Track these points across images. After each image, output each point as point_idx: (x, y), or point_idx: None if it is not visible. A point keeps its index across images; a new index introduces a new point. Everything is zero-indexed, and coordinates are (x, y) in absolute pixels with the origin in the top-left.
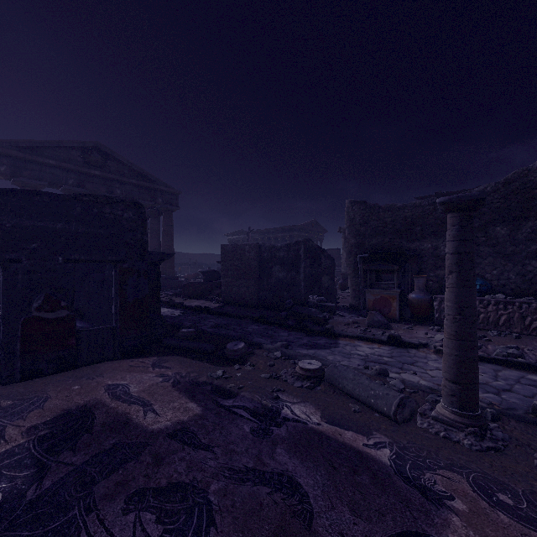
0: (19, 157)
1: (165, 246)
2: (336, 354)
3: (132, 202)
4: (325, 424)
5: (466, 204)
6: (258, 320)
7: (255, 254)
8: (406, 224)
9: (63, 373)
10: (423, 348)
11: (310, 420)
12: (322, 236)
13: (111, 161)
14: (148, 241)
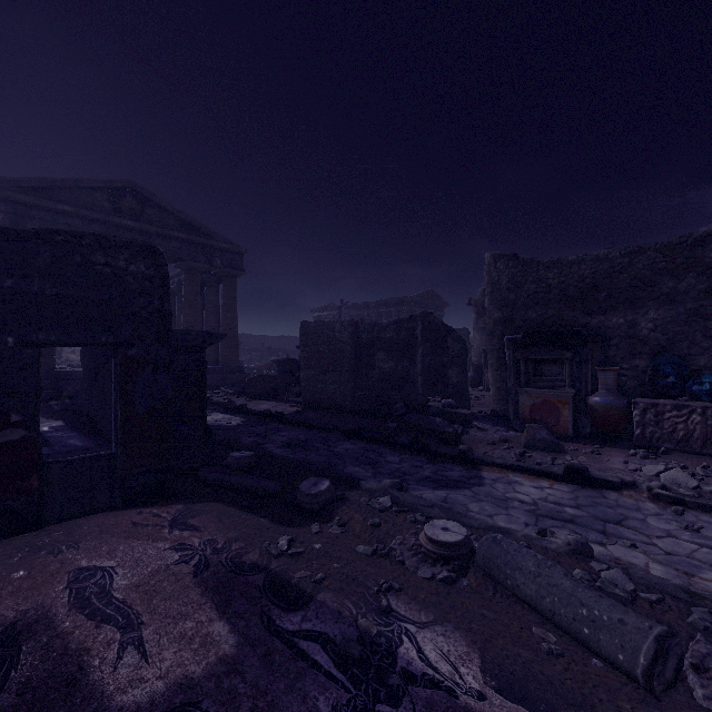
0: (22, 201)
1: (226, 325)
2: (483, 499)
3: (145, 247)
4: (494, 695)
5: None
6: (354, 434)
7: (349, 336)
8: (583, 287)
9: (13, 539)
10: (628, 490)
11: (462, 683)
12: (442, 311)
13: (150, 208)
14: (204, 318)
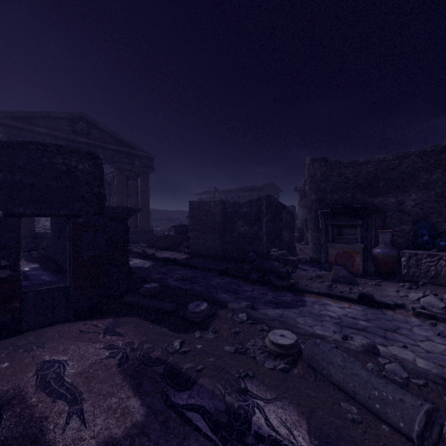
0: (14, 125)
1: (142, 203)
2: (306, 315)
3: (88, 153)
4: None
5: None
6: (223, 272)
7: (220, 210)
8: (369, 179)
9: (2, 341)
10: (399, 309)
11: (295, 442)
12: (278, 195)
13: (94, 129)
14: (128, 199)
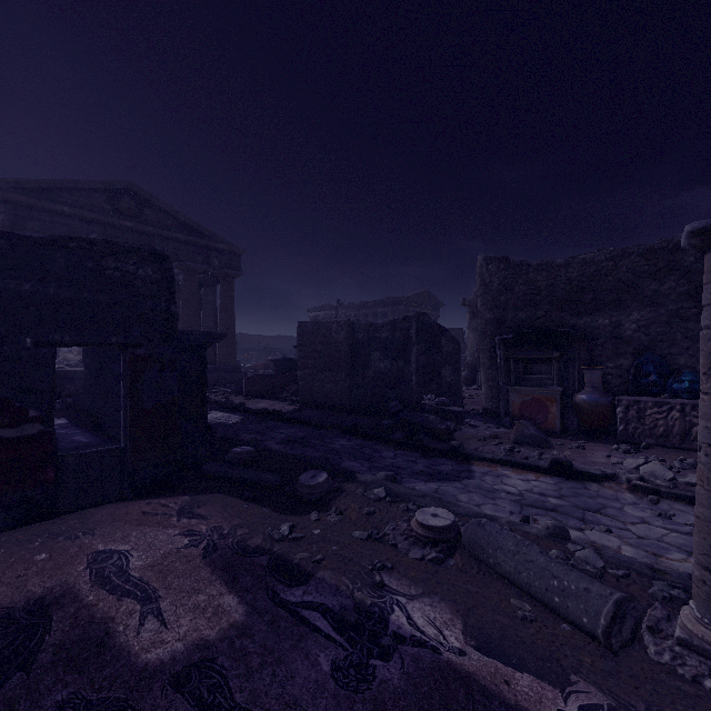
0: (22, 202)
1: (223, 325)
2: (472, 491)
3: (152, 252)
4: (473, 652)
5: None
6: (350, 431)
7: (346, 335)
8: (570, 290)
9: (31, 527)
10: (609, 482)
11: (445, 642)
12: (437, 311)
13: (148, 209)
14: (201, 318)
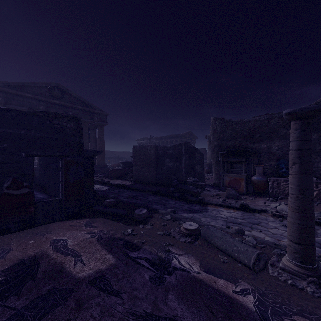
0: (9, 92)
1: (99, 146)
2: (207, 217)
3: (73, 117)
4: (203, 272)
5: (306, 113)
6: (156, 193)
7: (154, 151)
8: (250, 132)
9: (25, 231)
10: (263, 213)
11: (192, 269)
12: (195, 140)
13: (66, 95)
14: (89, 143)
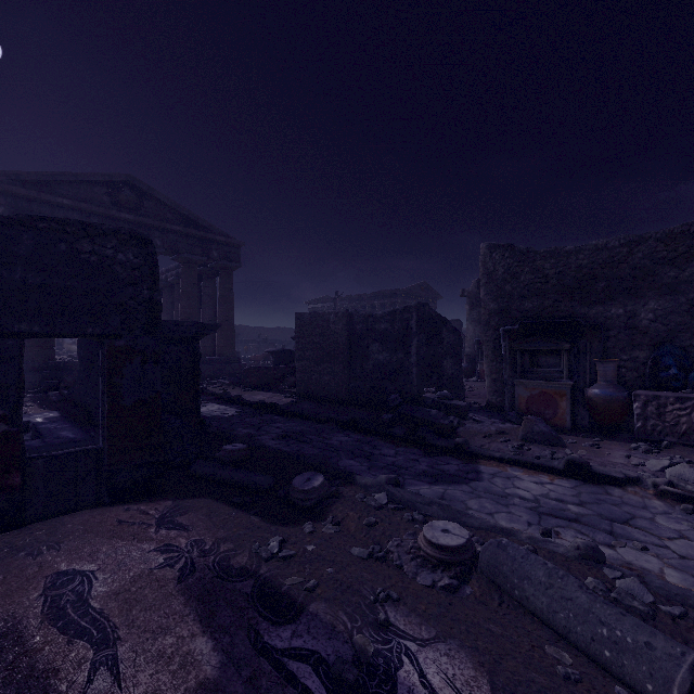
0: (22, 195)
1: (222, 316)
2: (482, 496)
3: (134, 235)
4: None
5: None
6: (348, 425)
7: (344, 327)
8: (581, 278)
9: None
10: (632, 486)
11: None
12: (435, 303)
13: (148, 201)
14: (201, 310)
